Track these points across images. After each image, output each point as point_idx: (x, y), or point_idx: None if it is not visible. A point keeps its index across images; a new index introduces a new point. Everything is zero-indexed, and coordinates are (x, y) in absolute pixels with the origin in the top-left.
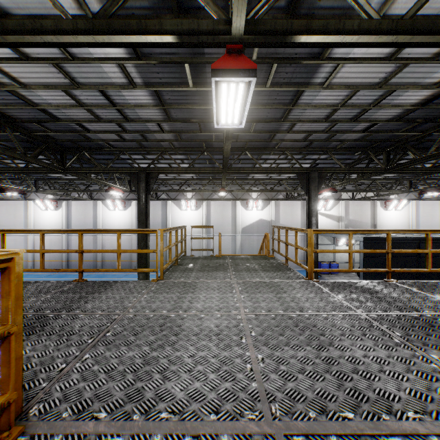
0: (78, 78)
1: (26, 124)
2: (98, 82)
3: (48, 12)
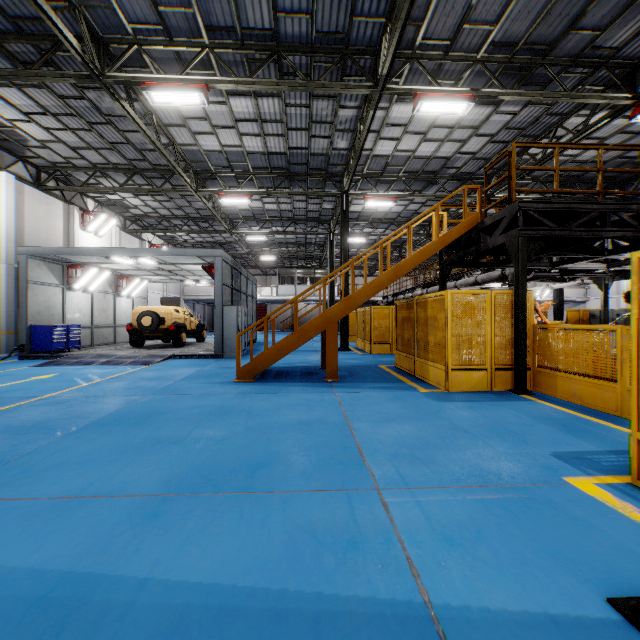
0: (601, 136)
1: (586, 175)
2: (614, 130)
3: (575, 126)
